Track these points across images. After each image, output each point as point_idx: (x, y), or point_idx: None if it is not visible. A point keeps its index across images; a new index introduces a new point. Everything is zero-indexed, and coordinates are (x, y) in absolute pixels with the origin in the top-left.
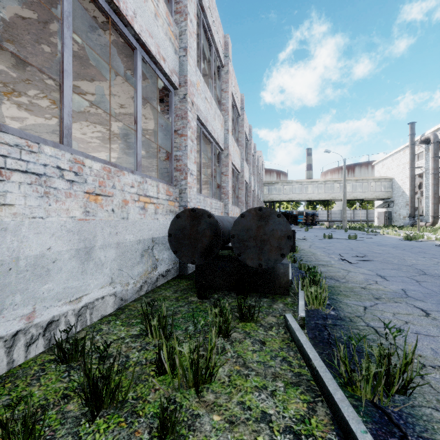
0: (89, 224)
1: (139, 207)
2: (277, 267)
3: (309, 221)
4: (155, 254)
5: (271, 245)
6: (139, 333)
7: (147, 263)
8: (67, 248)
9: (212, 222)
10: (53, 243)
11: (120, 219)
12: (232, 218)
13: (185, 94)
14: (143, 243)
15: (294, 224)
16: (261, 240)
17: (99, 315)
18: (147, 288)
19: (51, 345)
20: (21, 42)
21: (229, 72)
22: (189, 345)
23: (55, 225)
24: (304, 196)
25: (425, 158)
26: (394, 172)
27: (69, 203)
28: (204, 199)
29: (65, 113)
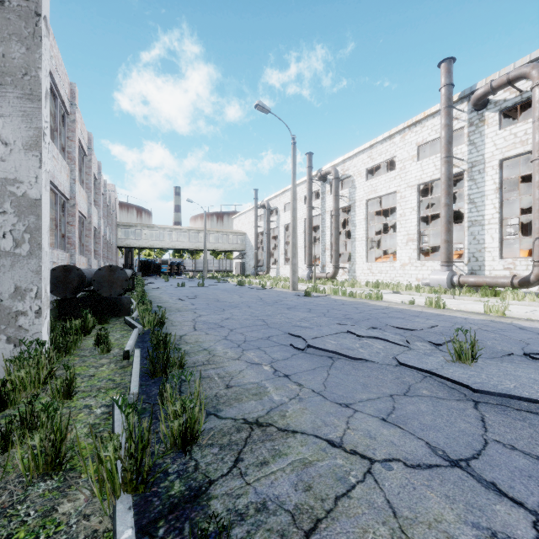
0: None
1: None
2: (123, 299)
3: (175, 271)
4: None
5: (117, 284)
6: None
7: None
8: None
9: (80, 273)
10: None
11: None
12: (88, 270)
13: None
14: None
15: (157, 274)
16: (112, 282)
17: None
18: None
19: None
20: None
21: (76, 121)
22: (79, 321)
23: None
24: (167, 244)
25: (264, 220)
26: (247, 228)
27: None
28: (52, 252)
29: None
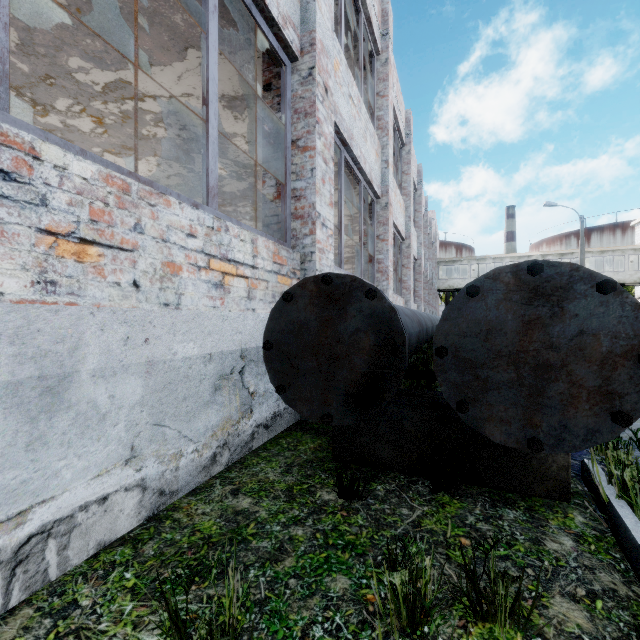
0: (57, 315)
1: (208, 282)
2: None
3: None
4: (249, 384)
5: (575, 383)
6: None
7: (229, 404)
8: None
9: (379, 311)
10: None
11: (158, 307)
12: (408, 310)
13: (312, 67)
14: (219, 360)
15: None
16: (537, 366)
17: (91, 544)
18: (229, 457)
19: None
20: None
21: (389, 62)
22: None
23: None
24: None
25: None
26: None
27: None
28: None
29: None
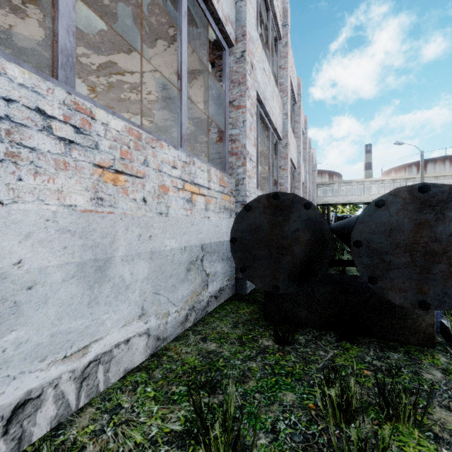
0: (103, 220)
1: (183, 198)
2: None
3: None
4: (206, 267)
5: None
6: (183, 430)
7: (195, 281)
8: (58, 261)
9: (313, 217)
10: (27, 253)
11: (156, 215)
12: None
13: (244, 51)
14: (189, 251)
15: None
16: (425, 253)
17: (121, 370)
18: (195, 316)
19: (22, 447)
20: (45, 1)
21: (288, 44)
22: None
23: (32, 218)
24: (366, 198)
25: None
26: None
27: (62, 181)
28: None
29: (61, 25)
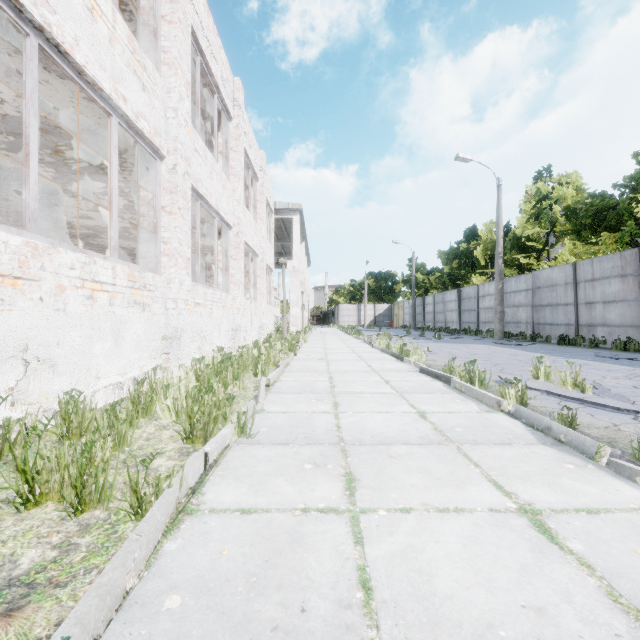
0: None
1: None
2: None
3: None
4: None
5: None
6: None
7: None
8: None
9: None
10: None
11: None
12: None
13: None
14: None
15: None
16: None
17: None
18: None
19: None
20: None
21: None
22: None
23: None
24: None
25: None
26: None
27: None
28: None
29: None
